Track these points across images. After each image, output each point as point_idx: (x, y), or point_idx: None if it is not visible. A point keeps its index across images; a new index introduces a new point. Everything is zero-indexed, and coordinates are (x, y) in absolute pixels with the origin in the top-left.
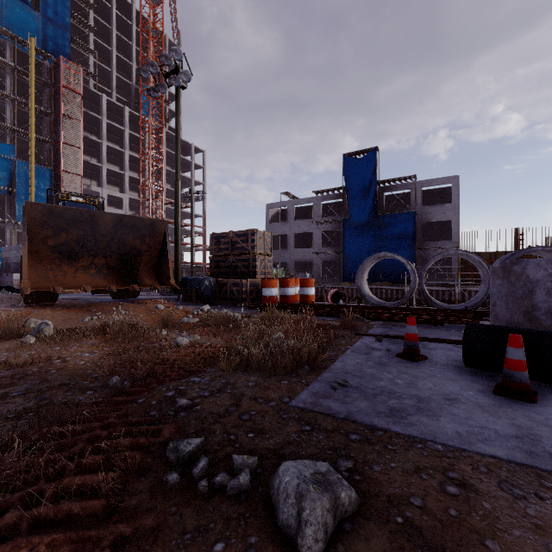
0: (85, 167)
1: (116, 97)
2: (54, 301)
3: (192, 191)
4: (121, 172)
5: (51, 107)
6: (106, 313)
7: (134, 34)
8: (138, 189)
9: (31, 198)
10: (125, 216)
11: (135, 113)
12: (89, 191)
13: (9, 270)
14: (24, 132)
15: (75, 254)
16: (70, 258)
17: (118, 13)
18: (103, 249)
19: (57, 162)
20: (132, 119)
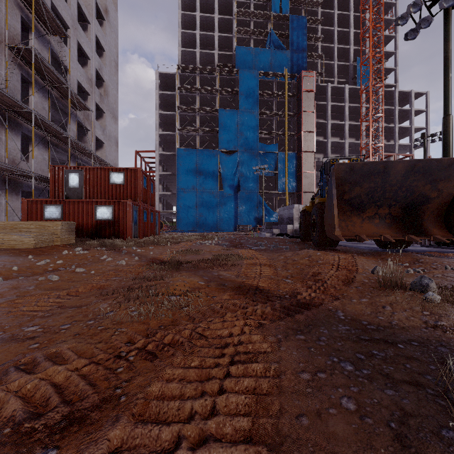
0: (315, 145)
1: (336, 82)
2: (335, 246)
3: (425, 136)
4: (341, 141)
5: (295, 110)
6: (420, 265)
7: (352, 21)
8: (354, 152)
9: (285, 175)
10: (419, 161)
11: (353, 87)
12: (318, 163)
13: (283, 222)
14: (282, 133)
15: (363, 205)
16: (358, 209)
17: (338, 12)
18: (388, 199)
19: (299, 147)
20: (350, 94)
